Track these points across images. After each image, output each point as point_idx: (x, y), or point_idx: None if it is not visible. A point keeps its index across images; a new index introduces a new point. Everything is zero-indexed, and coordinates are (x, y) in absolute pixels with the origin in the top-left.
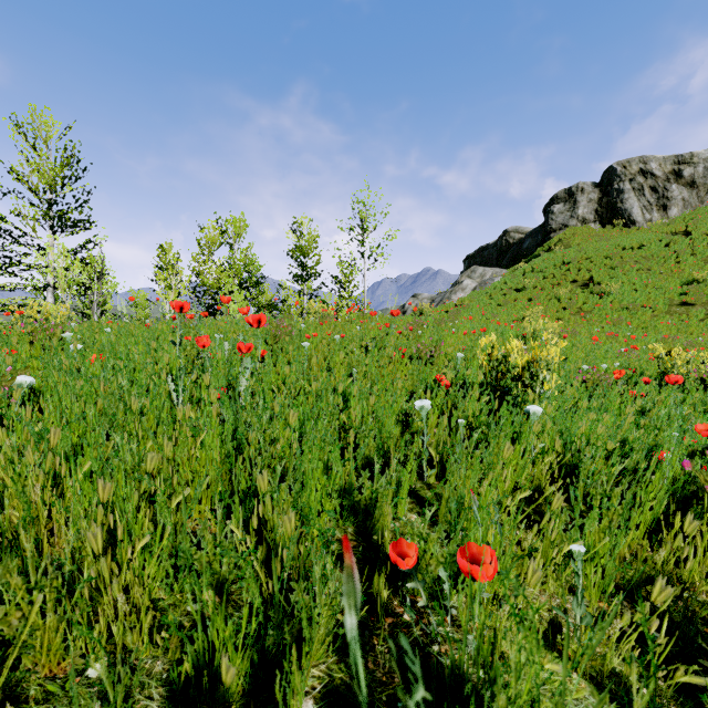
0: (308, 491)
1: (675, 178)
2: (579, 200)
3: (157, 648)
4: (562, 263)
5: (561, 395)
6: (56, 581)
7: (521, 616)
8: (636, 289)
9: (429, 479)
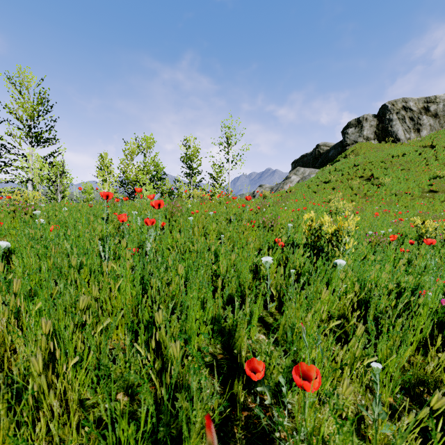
0: (190, 321)
1: (425, 112)
2: (364, 126)
3: (83, 437)
4: (354, 165)
5: (356, 251)
6: (8, 395)
7: (341, 425)
8: (401, 182)
9: (271, 309)
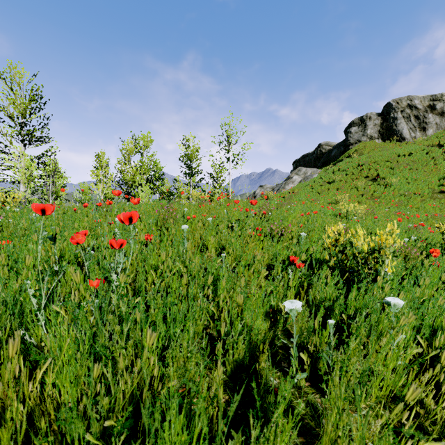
0: None
1: (431, 110)
2: (368, 124)
3: None
4: (358, 165)
5: None
6: None
7: None
8: (408, 182)
9: (300, 382)
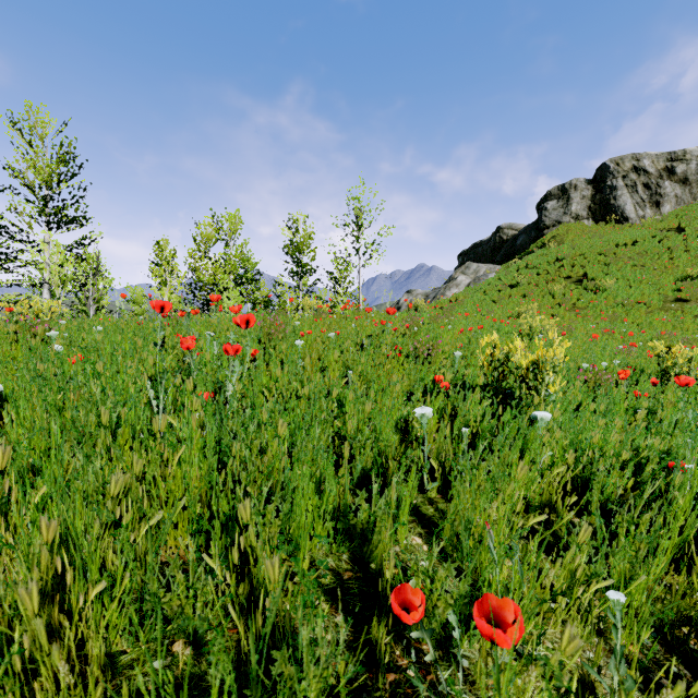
0: (297, 515)
1: (668, 175)
2: (572, 197)
3: None
4: (556, 260)
5: (564, 396)
6: None
7: None
8: (630, 285)
9: (431, 493)
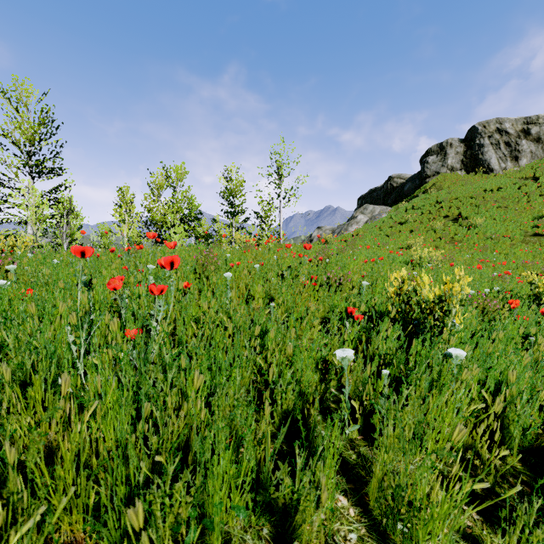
0: (211, 492)
1: (524, 135)
2: (448, 153)
3: None
4: (436, 202)
5: None
6: None
7: None
8: (496, 222)
9: (352, 435)
